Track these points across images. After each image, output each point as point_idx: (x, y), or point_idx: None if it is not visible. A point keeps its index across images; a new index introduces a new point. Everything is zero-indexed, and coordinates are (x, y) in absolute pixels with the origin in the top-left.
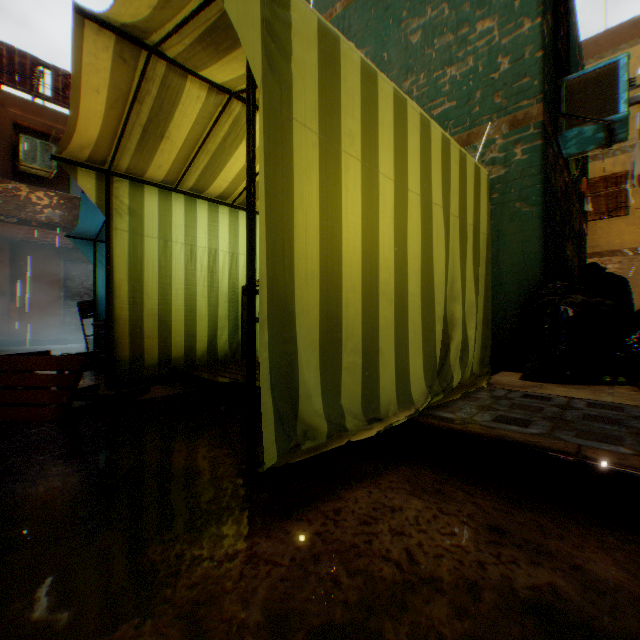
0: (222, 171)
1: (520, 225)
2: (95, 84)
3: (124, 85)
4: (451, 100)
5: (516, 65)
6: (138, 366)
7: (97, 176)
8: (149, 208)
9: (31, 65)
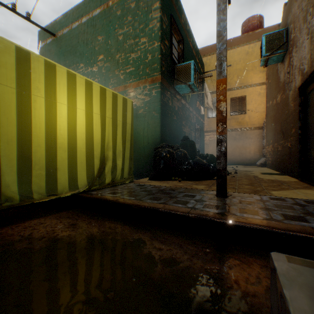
0: None
1: (154, 120)
2: None
3: None
4: (133, 67)
5: (153, 58)
6: None
7: None
8: None
9: None
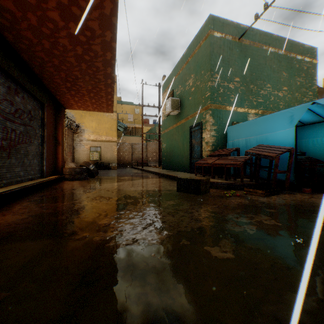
0: None
1: None
2: None
3: None
4: None
5: None
6: None
7: None
8: None
9: None
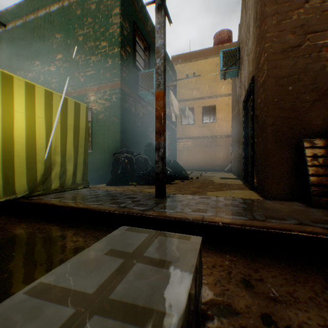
0: None
1: (114, 126)
2: None
3: None
4: (93, 70)
5: (113, 63)
6: None
7: None
8: None
9: None
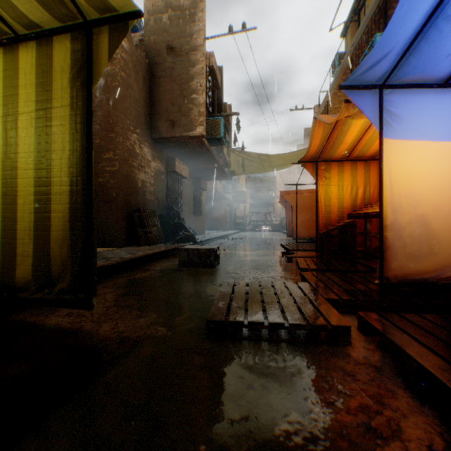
0: None
1: None
2: None
3: None
4: None
5: None
6: None
7: None
8: None
9: None
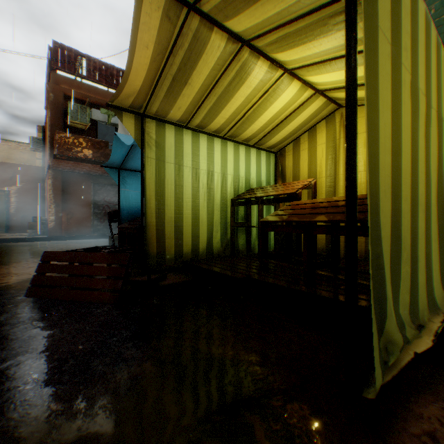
0: (223, 110)
1: None
2: (145, 41)
3: (165, 41)
4: None
5: None
6: (161, 260)
7: (134, 118)
8: (168, 141)
9: (74, 56)
